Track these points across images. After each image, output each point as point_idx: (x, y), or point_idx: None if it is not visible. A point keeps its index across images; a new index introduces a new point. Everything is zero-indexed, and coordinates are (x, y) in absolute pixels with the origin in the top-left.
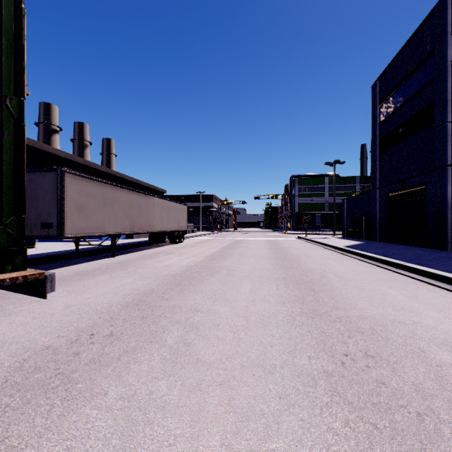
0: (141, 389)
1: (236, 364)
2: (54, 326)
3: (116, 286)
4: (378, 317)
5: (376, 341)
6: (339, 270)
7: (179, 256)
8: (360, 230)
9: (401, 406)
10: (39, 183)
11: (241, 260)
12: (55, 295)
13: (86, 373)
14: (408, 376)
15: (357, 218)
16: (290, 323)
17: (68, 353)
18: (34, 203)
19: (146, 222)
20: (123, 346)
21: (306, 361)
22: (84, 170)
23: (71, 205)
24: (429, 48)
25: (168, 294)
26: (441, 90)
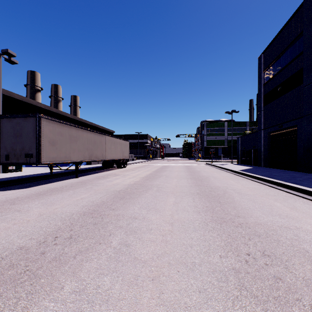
0: (90, 284)
1: (165, 262)
2: (28, 230)
3: (77, 199)
4: (269, 223)
5: (270, 243)
6: (237, 188)
7: (123, 177)
8: (250, 159)
9: (297, 299)
10: (23, 125)
11: (167, 180)
12: (32, 206)
13: (48, 270)
14: (298, 272)
15: (247, 150)
16: (204, 228)
17: (37, 252)
18: (20, 140)
19: (100, 153)
20: (79, 247)
21: (218, 260)
22: (57, 117)
23: (46, 141)
24: (300, 30)
25: (114, 206)
26: (308, 59)
